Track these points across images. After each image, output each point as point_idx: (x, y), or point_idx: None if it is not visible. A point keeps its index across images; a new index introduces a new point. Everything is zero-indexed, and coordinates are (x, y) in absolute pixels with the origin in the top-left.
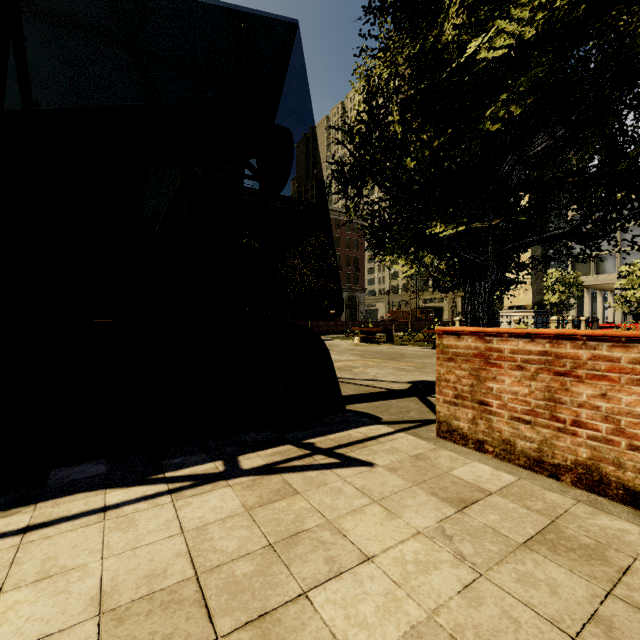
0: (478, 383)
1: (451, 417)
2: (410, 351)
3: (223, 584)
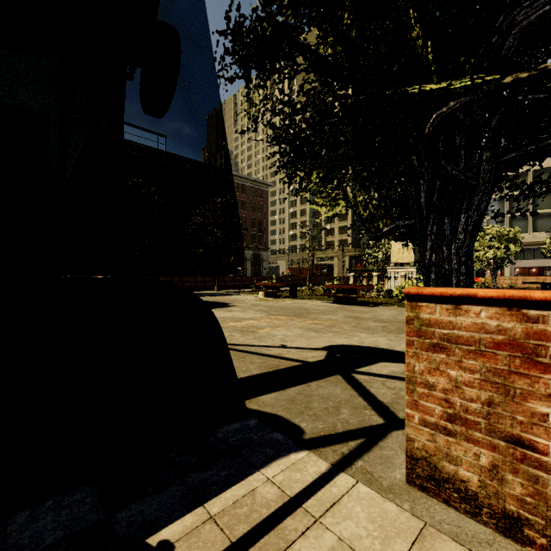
0: (506, 400)
1: (439, 454)
2: (313, 306)
3: None
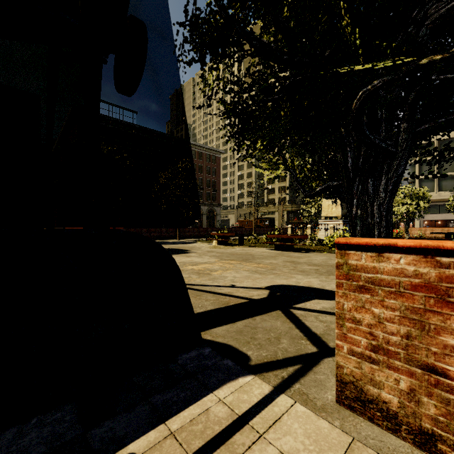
0: (422, 334)
1: (364, 379)
2: (258, 252)
3: None
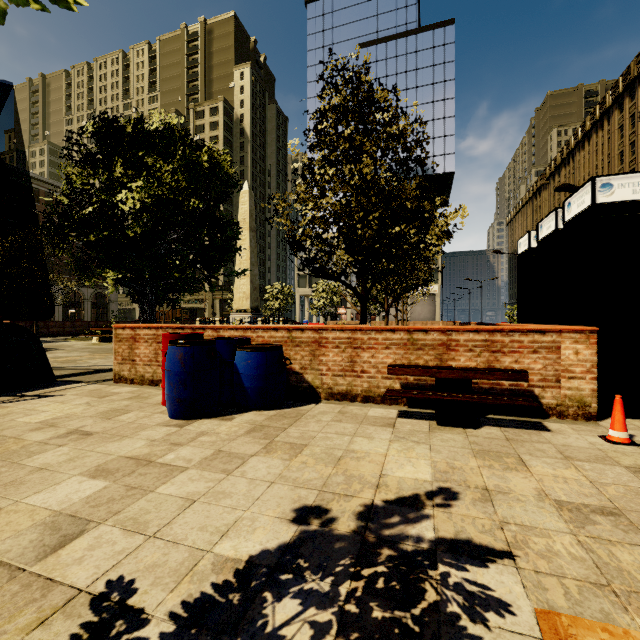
0: (132, 351)
1: (121, 371)
2: None
3: None
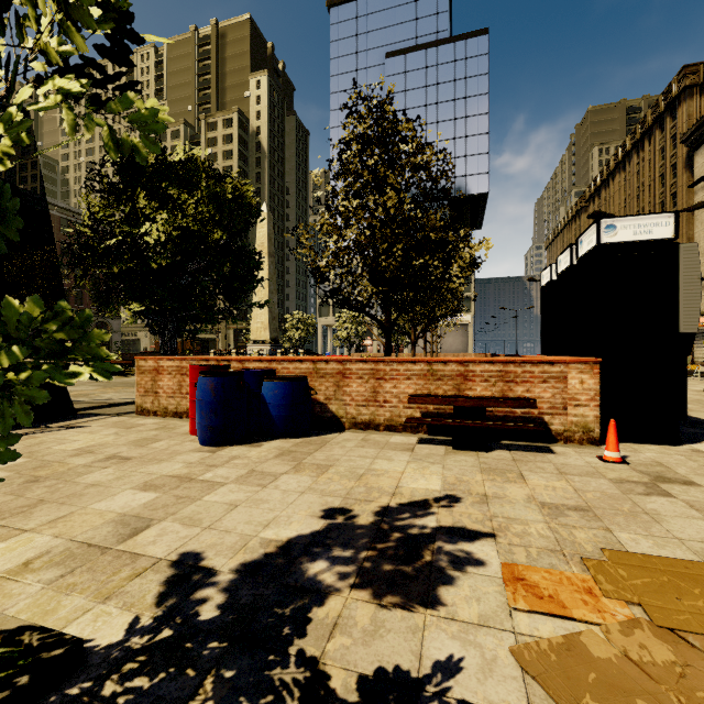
0: (155, 383)
1: (143, 403)
2: None
3: None
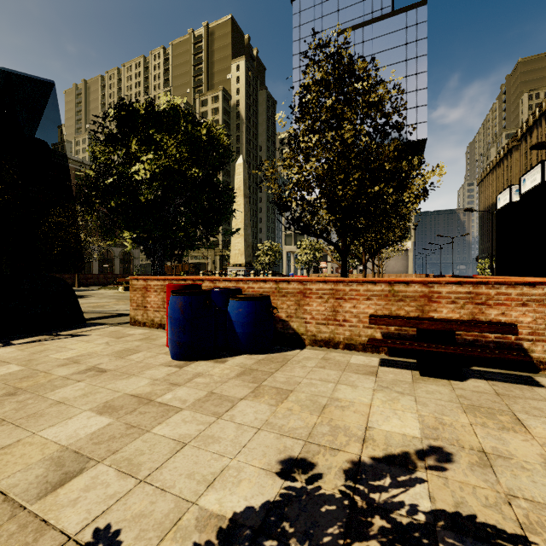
0: (144, 299)
1: (135, 315)
2: None
3: (13, 359)
